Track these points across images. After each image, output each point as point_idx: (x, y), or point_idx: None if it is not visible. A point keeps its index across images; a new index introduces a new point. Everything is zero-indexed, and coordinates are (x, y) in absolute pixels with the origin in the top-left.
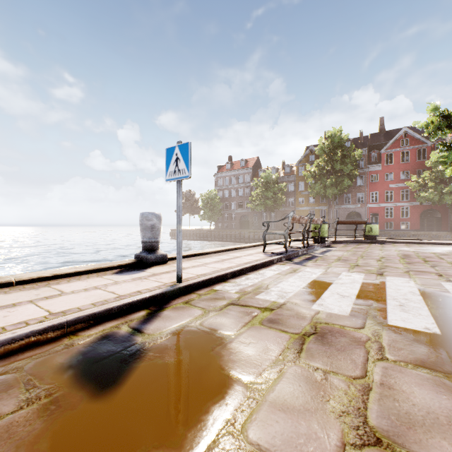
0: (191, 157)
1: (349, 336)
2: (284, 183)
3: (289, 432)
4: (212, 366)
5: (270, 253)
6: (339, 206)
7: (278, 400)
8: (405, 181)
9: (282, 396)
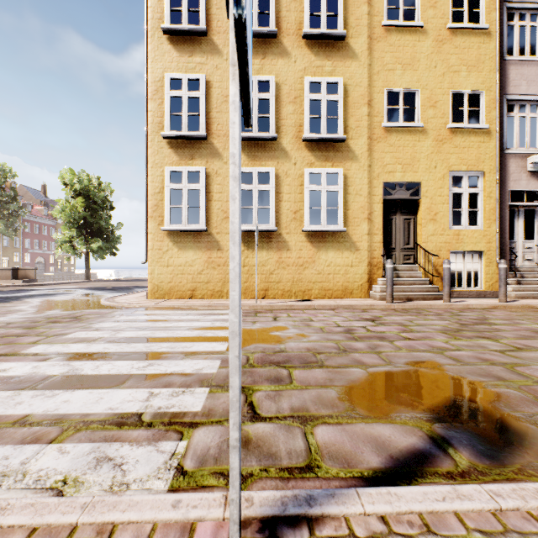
0: None
1: (265, 357)
2: None
3: (369, 359)
4: (377, 381)
5: None
6: None
7: (360, 363)
8: None
9: (356, 362)
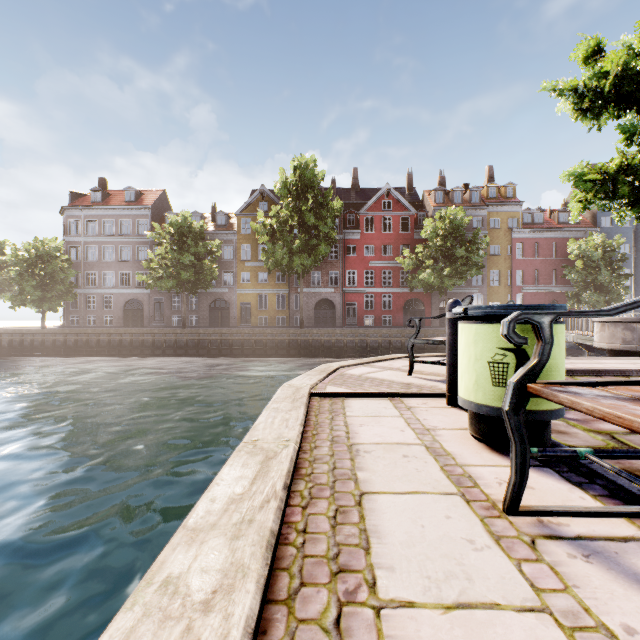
0: None
1: None
2: (218, 241)
3: None
4: None
5: None
6: (305, 289)
7: None
8: (387, 259)
9: None
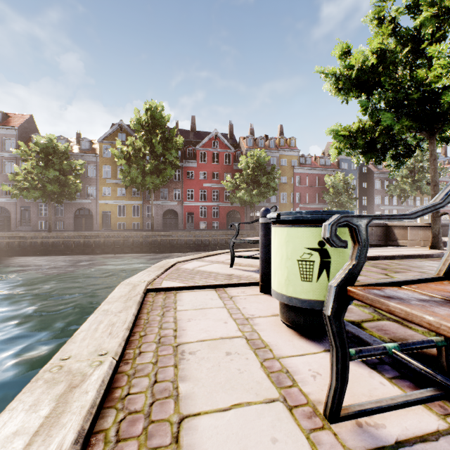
0: None
1: None
2: (81, 161)
3: None
4: None
5: None
6: (155, 202)
7: None
8: (216, 182)
9: None
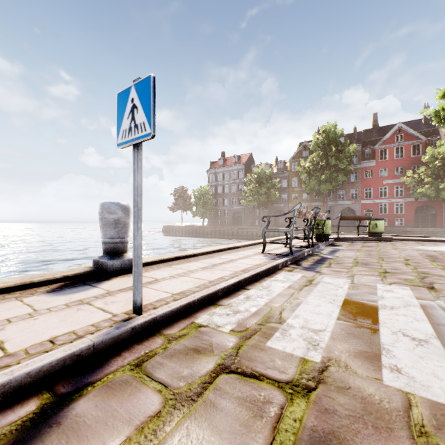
0: (154, 100)
1: None
2: (278, 179)
3: None
4: None
5: (272, 255)
6: (333, 202)
7: None
8: (399, 177)
9: None
